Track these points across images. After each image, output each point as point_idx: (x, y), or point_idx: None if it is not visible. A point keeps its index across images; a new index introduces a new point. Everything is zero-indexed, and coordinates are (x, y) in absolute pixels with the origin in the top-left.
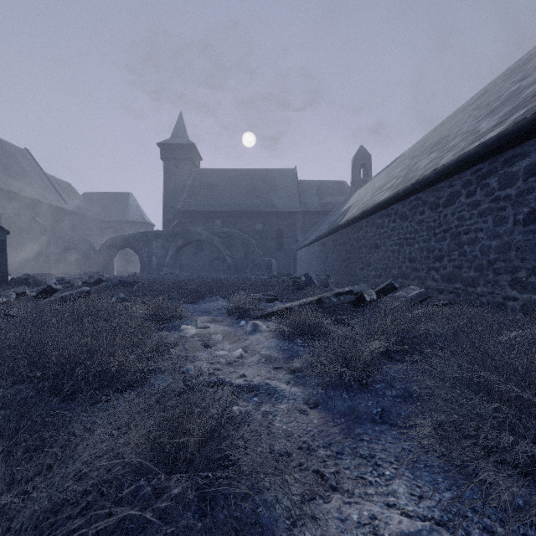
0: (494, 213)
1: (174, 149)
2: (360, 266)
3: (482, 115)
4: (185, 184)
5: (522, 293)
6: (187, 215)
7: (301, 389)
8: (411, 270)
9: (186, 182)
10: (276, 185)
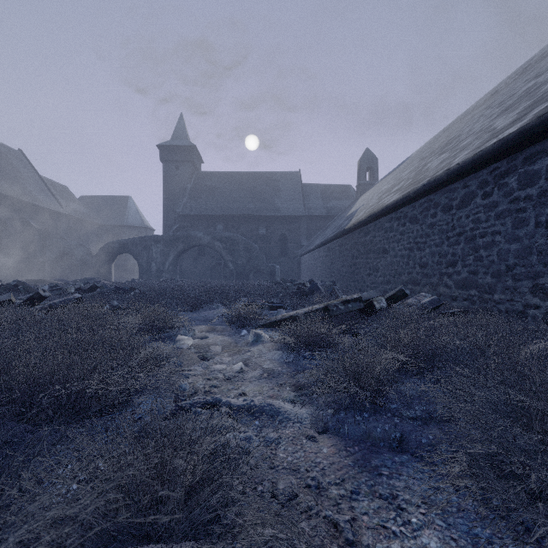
0: (513, 215)
1: (174, 151)
2: (367, 272)
3: (496, 113)
4: (186, 187)
5: (544, 301)
6: (187, 219)
7: (307, 409)
8: (422, 275)
9: (187, 185)
10: (280, 189)
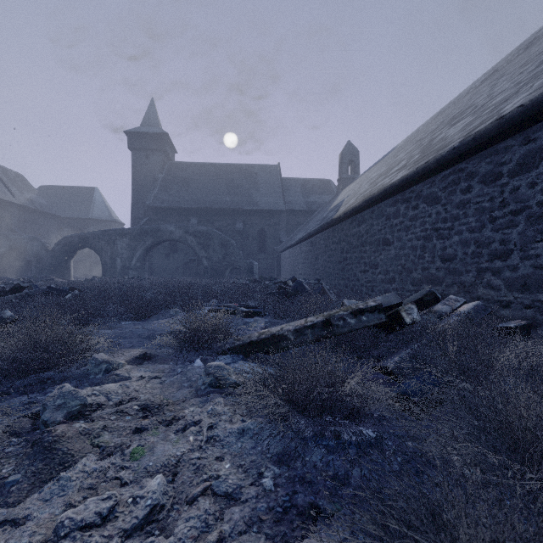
0: None
1: (144, 138)
2: (362, 268)
3: (531, 67)
4: (157, 178)
5: None
6: (158, 212)
7: None
8: (446, 272)
9: (158, 175)
10: (258, 182)
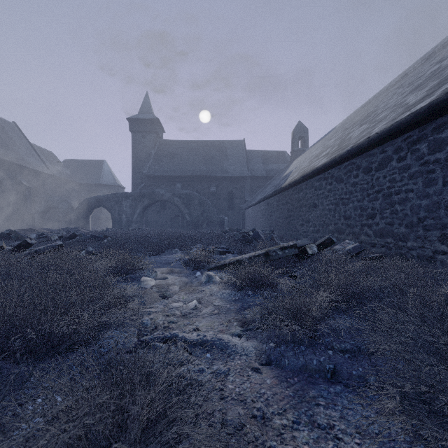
0: (424, 176)
1: (141, 123)
2: (300, 223)
3: (407, 91)
4: (150, 153)
5: None
6: (152, 179)
7: (252, 343)
8: (346, 226)
9: (151, 151)
10: (228, 154)
